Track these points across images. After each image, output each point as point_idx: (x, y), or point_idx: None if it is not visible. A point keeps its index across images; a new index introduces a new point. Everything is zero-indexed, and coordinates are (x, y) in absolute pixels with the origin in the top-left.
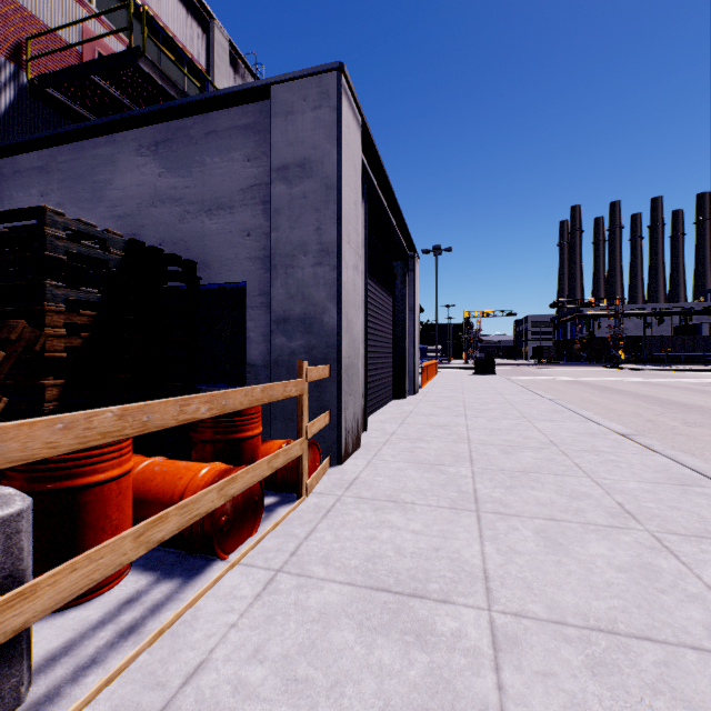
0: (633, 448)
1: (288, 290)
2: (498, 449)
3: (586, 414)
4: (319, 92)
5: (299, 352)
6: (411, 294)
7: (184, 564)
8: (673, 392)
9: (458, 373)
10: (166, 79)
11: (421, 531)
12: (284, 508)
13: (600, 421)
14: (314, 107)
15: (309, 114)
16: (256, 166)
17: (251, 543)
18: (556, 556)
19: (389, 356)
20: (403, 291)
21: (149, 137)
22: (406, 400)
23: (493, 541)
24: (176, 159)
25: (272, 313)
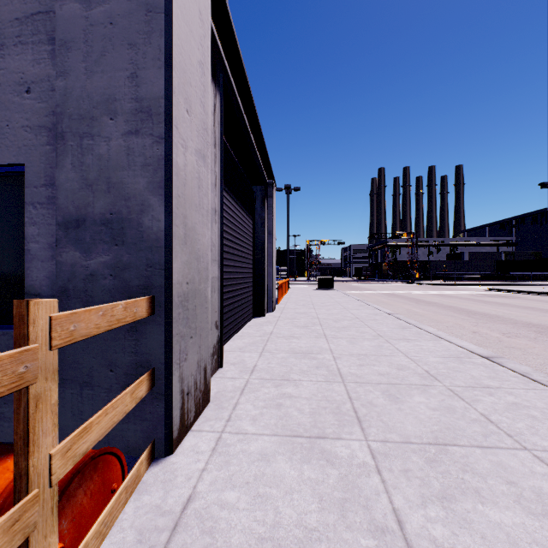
0: (514, 378)
1: (83, 173)
2: (380, 391)
3: (431, 331)
4: None
5: (102, 275)
6: (269, 219)
7: None
8: (467, 303)
9: (305, 289)
10: None
11: None
12: None
13: (450, 339)
14: None
15: None
16: None
17: None
18: None
19: (249, 276)
20: (263, 214)
21: None
22: (265, 318)
23: None
24: None
25: (57, 211)
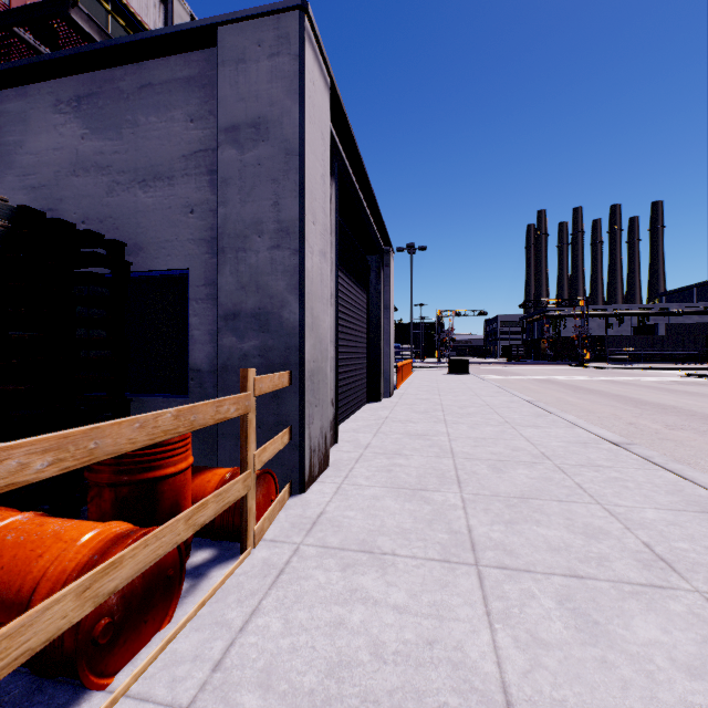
0: (633, 460)
1: (239, 278)
2: (487, 465)
3: (570, 419)
4: (277, 36)
5: (252, 355)
6: (386, 291)
7: (34, 703)
8: (643, 391)
9: (432, 373)
10: (106, 38)
11: (406, 606)
12: (221, 569)
13: (587, 427)
14: (271, 54)
15: (265, 63)
16: (201, 127)
17: (154, 650)
18: (596, 648)
19: (363, 356)
20: (378, 287)
21: (69, 90)
22: (380, 403)
23: (506, 622)
24: (102, 117)
25: (219, 307)
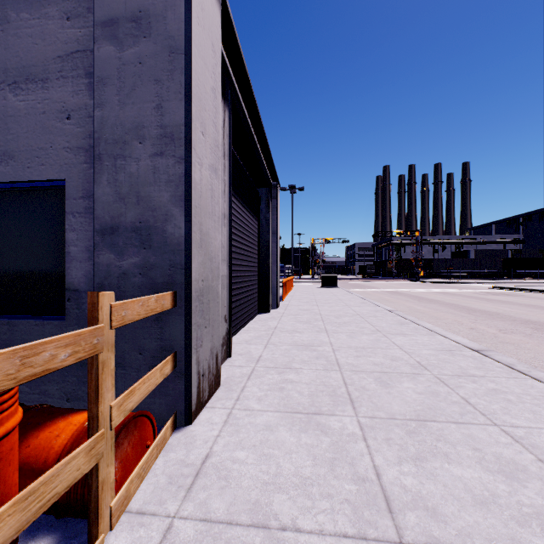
0: (499, 368)
1: (117, 189)
2: (373, 378)
3: (428, 326)
4: None
5: (132, 274)
6: (274, 219)
7: None
8: (469, 301)
9: (309, 287)
10: None
11: None
12: None
13: (445, 334)
14: None
15: None
16: (78, 25)
17: None
18: None
19: (254, 274)
20: (267, 215)
21: None
22: (269, 314)
23: None
24: None
25: (95, 220)
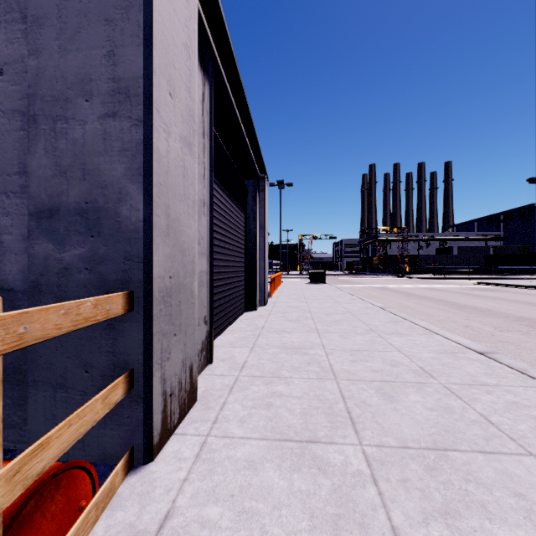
0: (511, 375)
1: (57, 159)
2: (374, 390)
3: (424, 325)
4: None
5: (76, 269)
6: (262, 213)
7: None
8: (457, 296)
9: (297, 283)
10: None
11: None
12: None
13: (443, 333)
14: None
15: None
16: None
17: None
18: None
19: (241, 270)
20: (255, 208)
21: None
22: (257, 312)
23: None
24: None
25: (29, 200)
